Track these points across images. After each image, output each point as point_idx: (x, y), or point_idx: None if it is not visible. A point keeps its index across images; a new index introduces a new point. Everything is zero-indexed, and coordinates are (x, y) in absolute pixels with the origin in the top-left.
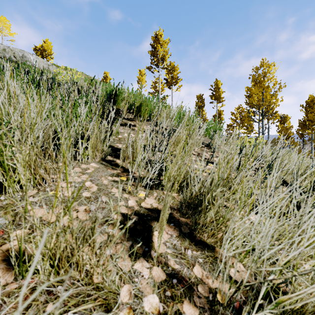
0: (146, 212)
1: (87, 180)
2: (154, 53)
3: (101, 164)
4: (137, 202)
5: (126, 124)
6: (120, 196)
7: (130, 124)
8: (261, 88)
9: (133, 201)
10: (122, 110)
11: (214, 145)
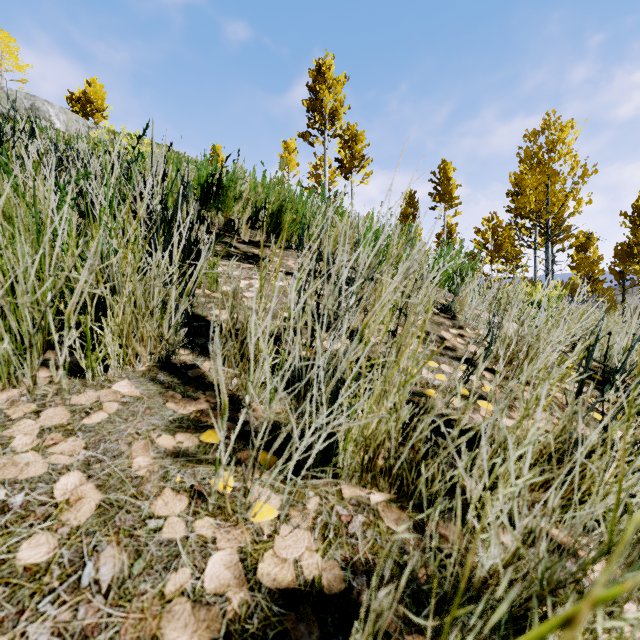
0: (276, 623)
1: (70, 467)
2: (315, 105)
3: (150, 381)
4: (244, 559)
5: (246, 255)
6: (180, 536)
7: (256, 255)
8: (544, 177)
9: (227, 557)
10: (239, 223)
11: (463, 310)
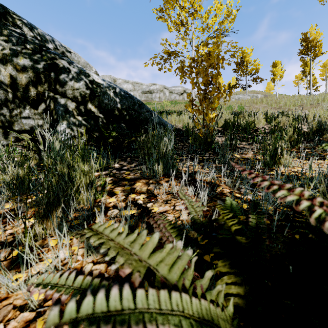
0: None
1: None
2: (303, 72)
3: None
4: None
5: None
6: None
7: None
8: None
9: None
10: None
11: None
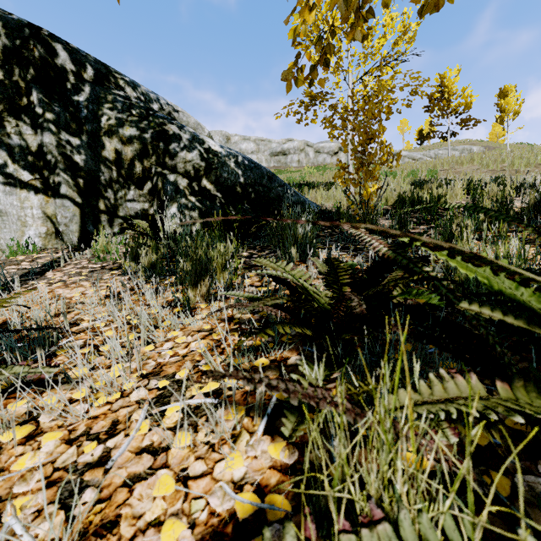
0: None
1: None
2: None
3: None
4: None
5: None
6: None
7: None
8: None
9: None
10: None
11: None
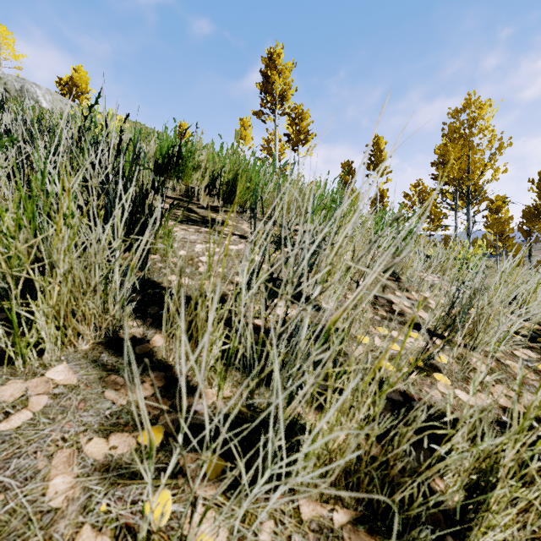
0: None
1: None
2: (267, 88)
3: (92, 363)
4: None
5: (204, 219)
6: None
7: (213, 219)
8: (465, 148)
9: None
10: (199, 189)
11: (406, 272)
